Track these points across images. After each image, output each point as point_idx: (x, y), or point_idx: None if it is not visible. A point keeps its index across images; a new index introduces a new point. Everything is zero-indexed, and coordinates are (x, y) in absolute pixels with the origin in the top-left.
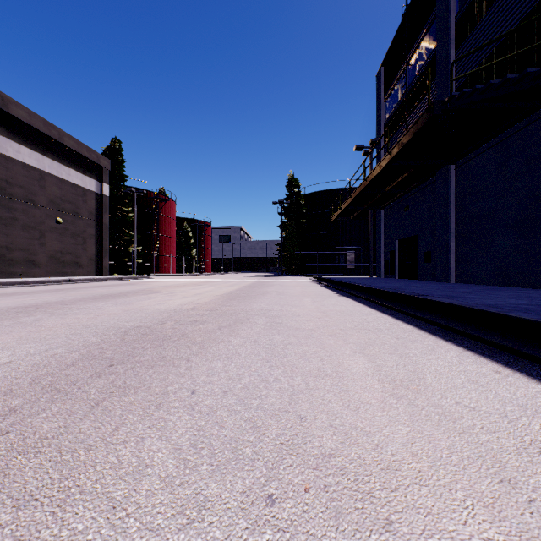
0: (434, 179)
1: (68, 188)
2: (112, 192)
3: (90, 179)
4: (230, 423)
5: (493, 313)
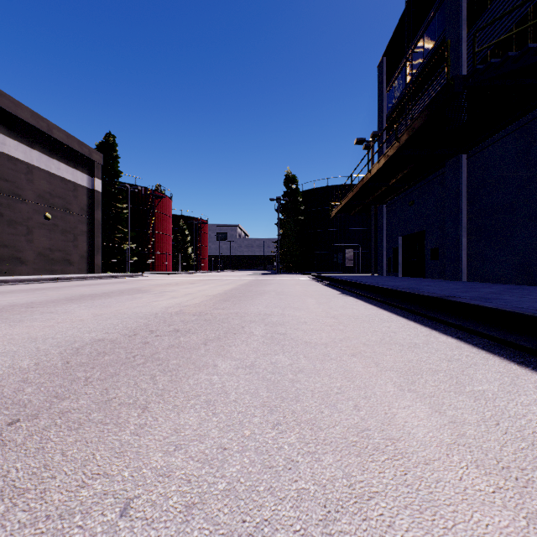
0: (443, 171)
1: (58, 183)
2: (106, 188)
3: (82, 174)
4: None
5: None
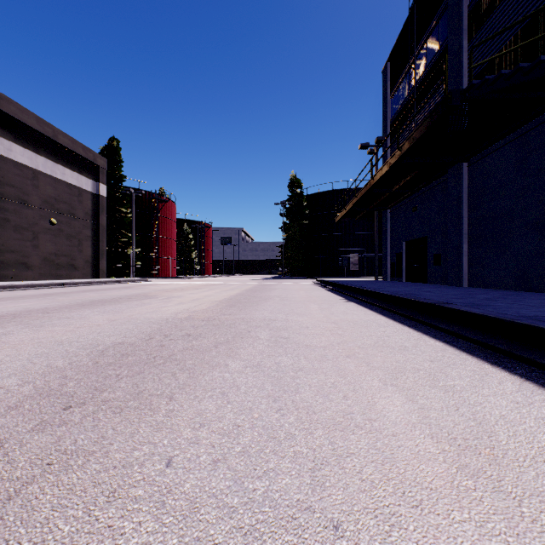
0: (445, 178)
1: (63, 188)
2: (110, 192)
3: (86, 179)
4: (219, 541)
5: (544, 329)
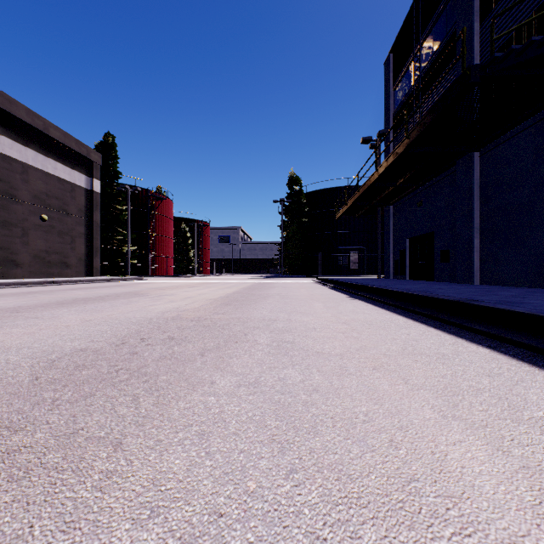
0: (454, 170)
1: (55, 183)
2: (105, 189)
3: (80, 174)
4: None
5: None
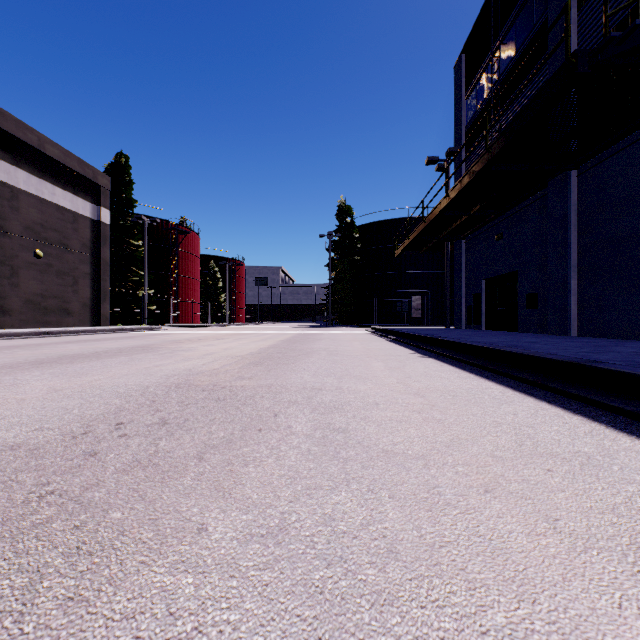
0: (543, 194)
1: (53, 212)
2: (117, 220)
3: (84, 201)
4: None
5: None
